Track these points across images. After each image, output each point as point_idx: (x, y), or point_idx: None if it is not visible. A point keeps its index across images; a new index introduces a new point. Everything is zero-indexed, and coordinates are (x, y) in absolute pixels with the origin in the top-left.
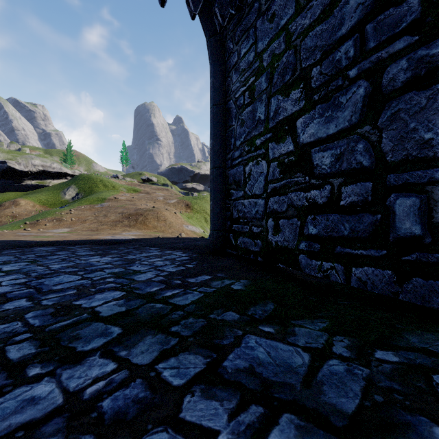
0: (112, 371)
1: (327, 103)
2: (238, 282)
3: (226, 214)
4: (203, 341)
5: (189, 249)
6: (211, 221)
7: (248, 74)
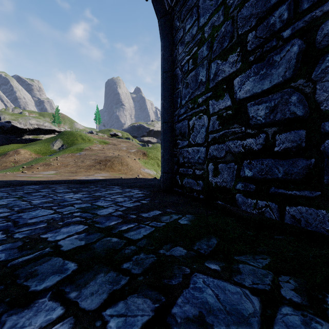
0: (57, 318)
1: (262, 62)
2: (184, 217)
3: (173, 159)
4: (152, 281)
5: (144, 187)
6: (162, 165)
7: (192, 45)
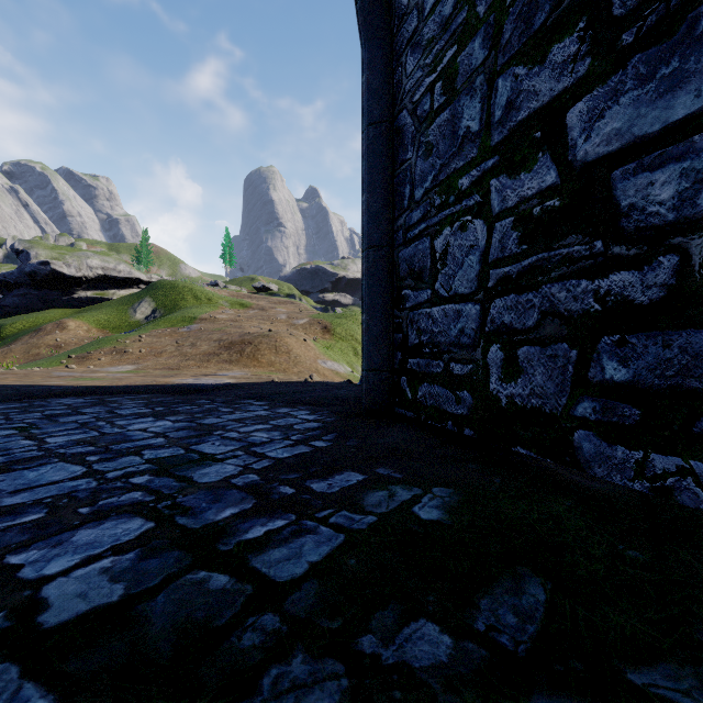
0: None
1: (665, 41)
2: (429, 497)
3: (393, 338)
4: None
5: (323, 405)
6: (364, 351)
7: (441, 45)
